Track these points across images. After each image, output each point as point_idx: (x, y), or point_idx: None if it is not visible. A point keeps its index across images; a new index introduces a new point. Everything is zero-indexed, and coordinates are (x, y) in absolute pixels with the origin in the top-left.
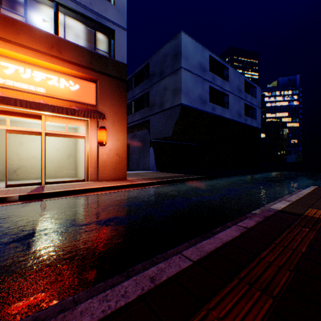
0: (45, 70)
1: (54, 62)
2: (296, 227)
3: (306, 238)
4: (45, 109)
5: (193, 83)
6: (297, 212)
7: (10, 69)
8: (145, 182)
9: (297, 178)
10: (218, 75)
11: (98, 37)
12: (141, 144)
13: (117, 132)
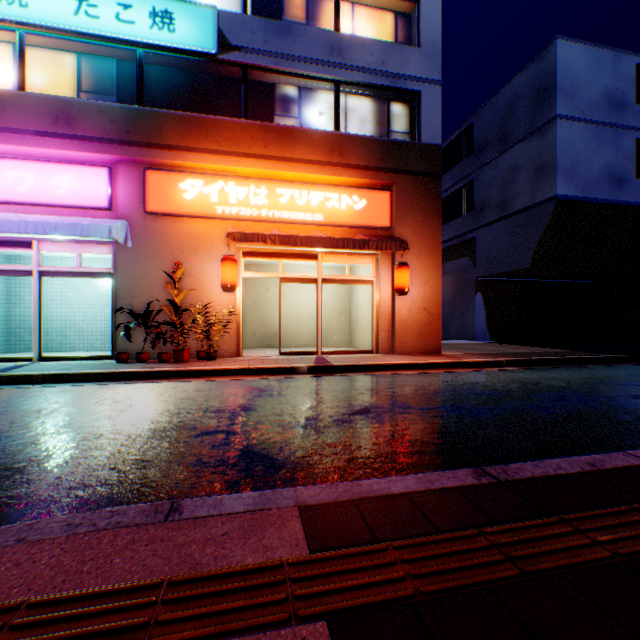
0: (322, 188)
1: (334, 173)
2: None
3: None
4: (326, 245)
5: (587, 143)
6: None
7: (285, 197)
8: (483, 361)
9: None
10: None
11: (390, 113)
12: (455, 287)
13: (423, 269)
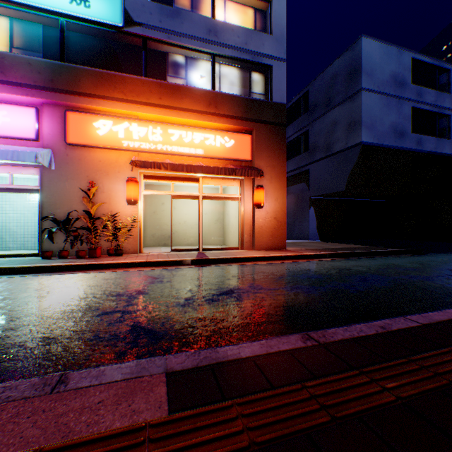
0: (203, 130)
1: (211, 120)
2: None
3: None
4: (205, 171)
5: (381, 108)
6: None
7: (175, 136)
8: (314, 254)
9: None
10: (429, 86)
11: (251, 79)
12: (296, 203)
13: (274, 190)
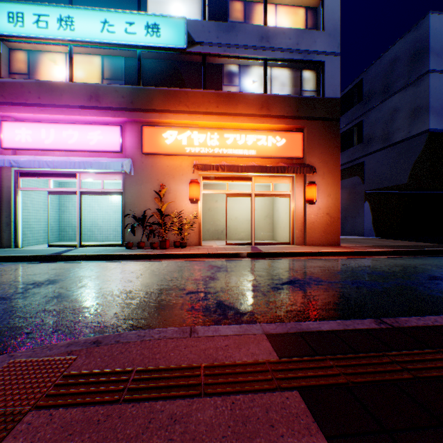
0: (255, 132)
1: (263, 121)
2: None
3: None
4: (258, 171)
5: None
6: None
7: (230, 140)
8: (371, 251)
9: None
10: None
11: (302, 78)
12: (348, 198)
13: (326, 186)
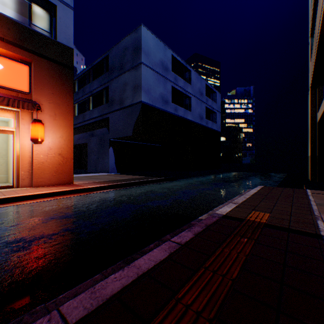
0: None
1: None
2: (235, 238)
3: (243, 253)
4: None
5: (155, 81)
6: (240, 216)
7: None
8: (94, 187)
9: (248, 178)
10: (181, 77)
11: (34, 10)
12: (100, 143)
13: (60, 127)
